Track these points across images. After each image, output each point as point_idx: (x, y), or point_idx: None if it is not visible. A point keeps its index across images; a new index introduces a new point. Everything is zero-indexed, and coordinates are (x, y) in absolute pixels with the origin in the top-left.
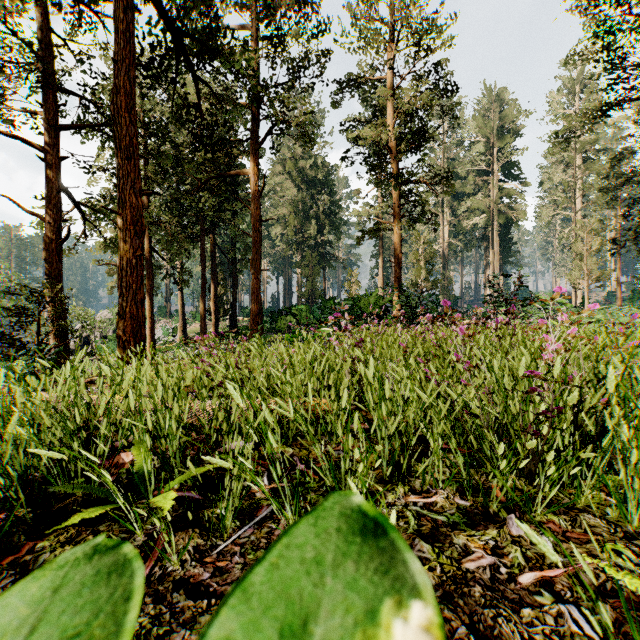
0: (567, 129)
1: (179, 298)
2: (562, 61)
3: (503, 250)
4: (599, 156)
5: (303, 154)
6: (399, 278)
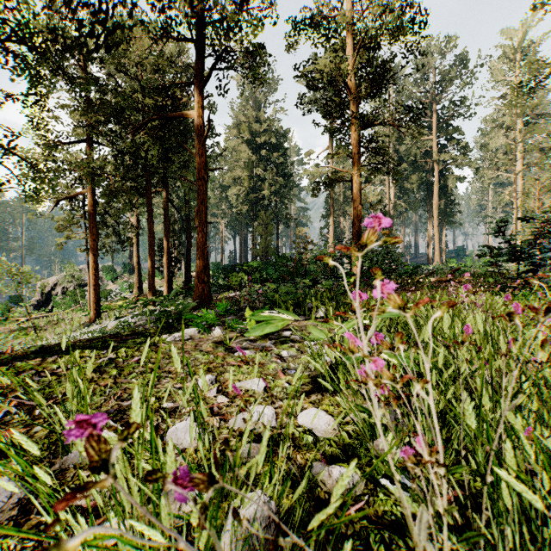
0: (508, 95)
1: (135, 255)
2: (502, 31)
3: (446, 210)
4: (538, 120)
5: (257, 118)
6: (358, 231)
